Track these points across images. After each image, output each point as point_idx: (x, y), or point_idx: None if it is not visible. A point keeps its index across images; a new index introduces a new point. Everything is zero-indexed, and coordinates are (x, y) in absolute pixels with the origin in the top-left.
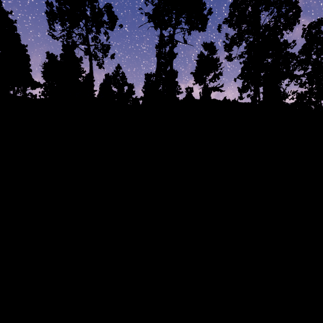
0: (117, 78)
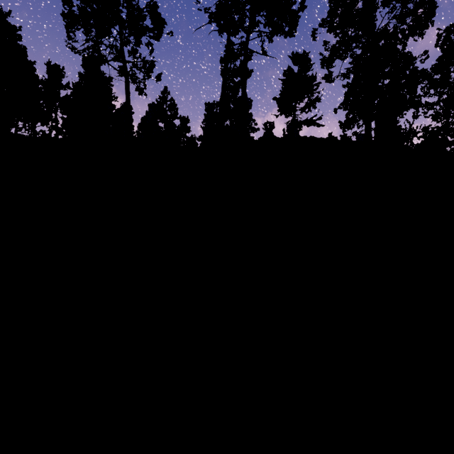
0: (164, 108)
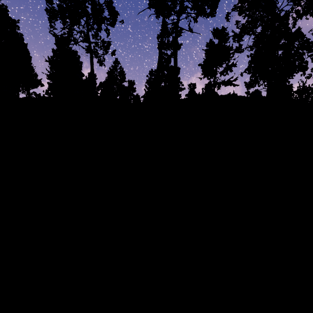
0: (115, 74)
